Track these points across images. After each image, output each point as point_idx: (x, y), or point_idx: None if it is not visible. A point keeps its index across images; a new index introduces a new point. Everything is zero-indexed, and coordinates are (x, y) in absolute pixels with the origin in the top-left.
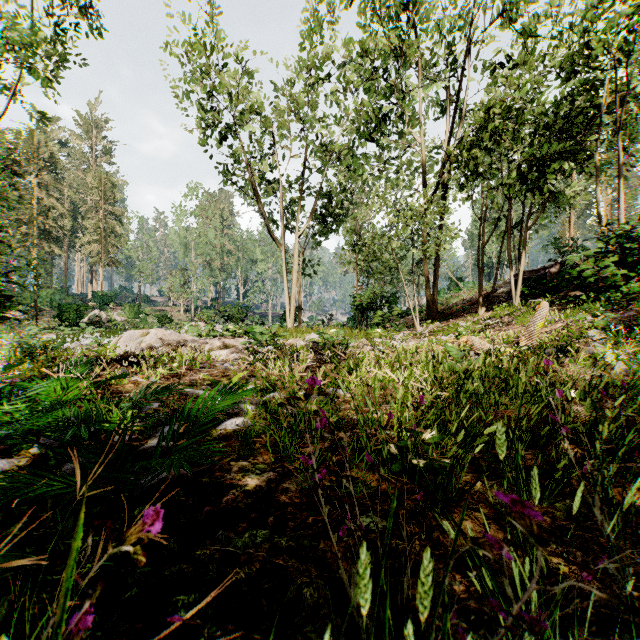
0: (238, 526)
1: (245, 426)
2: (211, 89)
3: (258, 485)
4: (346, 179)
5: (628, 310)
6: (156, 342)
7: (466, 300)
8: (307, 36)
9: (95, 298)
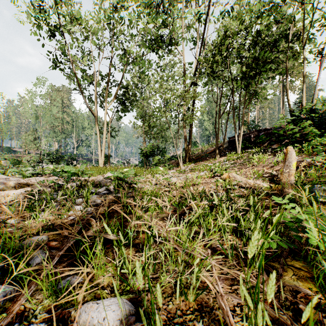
0: None
1: None
2: None
3: None
4: (137, 80)
5: None
6: None
7: (204, 151)
8: None
9: None
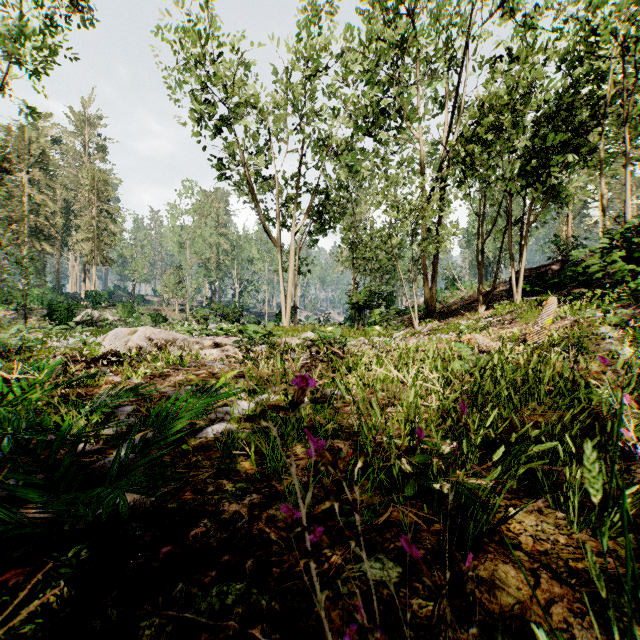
0: (205, 575)
1: (225, 436)
2: (204, 81)
3: (237, 512)
4: (343, 176)
5: (639, 306)
6: (144, 340)
7: (465, 299)
8: (303, 28)
9: (88, 297)
